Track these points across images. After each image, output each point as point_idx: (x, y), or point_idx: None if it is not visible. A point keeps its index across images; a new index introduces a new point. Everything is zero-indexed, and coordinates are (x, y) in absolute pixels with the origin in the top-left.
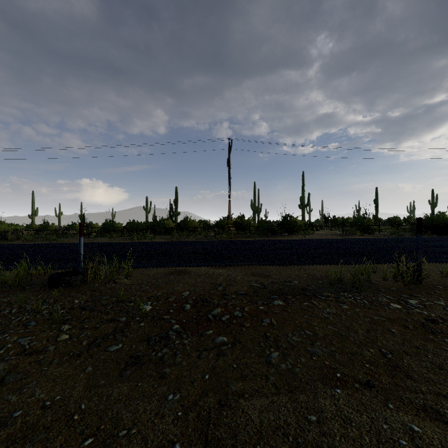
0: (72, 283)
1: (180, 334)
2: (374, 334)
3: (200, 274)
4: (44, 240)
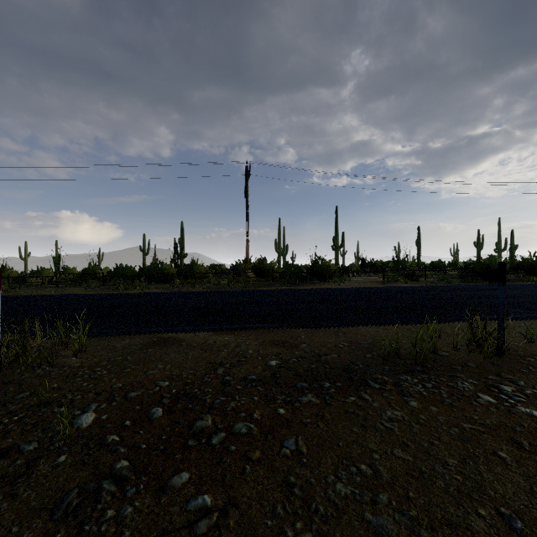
0: None
1: (122, 489)
2: (475, 466)
3: (195, 344)
4: None
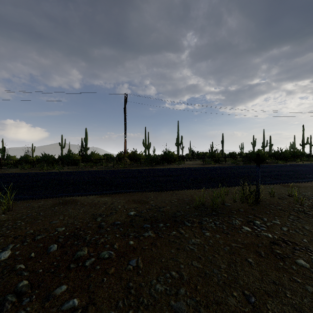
0: None
1: (20, 300)
2: (235, 268)
3: (86, 203)
4: None
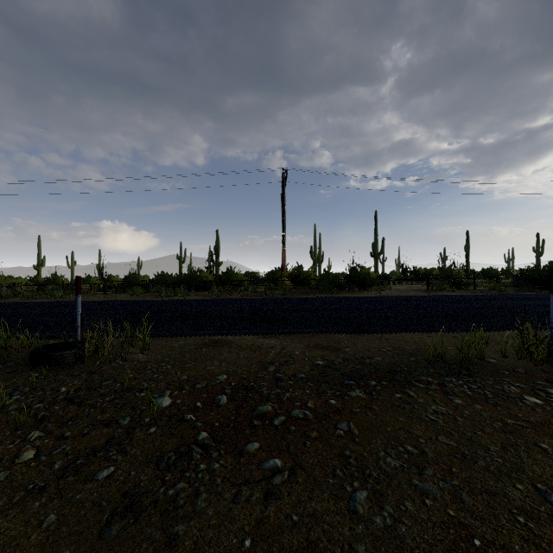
0: (63, 360)
1: (208, 452)
2: (516, 453)
3: (244, 346)
4: (47, 297)
